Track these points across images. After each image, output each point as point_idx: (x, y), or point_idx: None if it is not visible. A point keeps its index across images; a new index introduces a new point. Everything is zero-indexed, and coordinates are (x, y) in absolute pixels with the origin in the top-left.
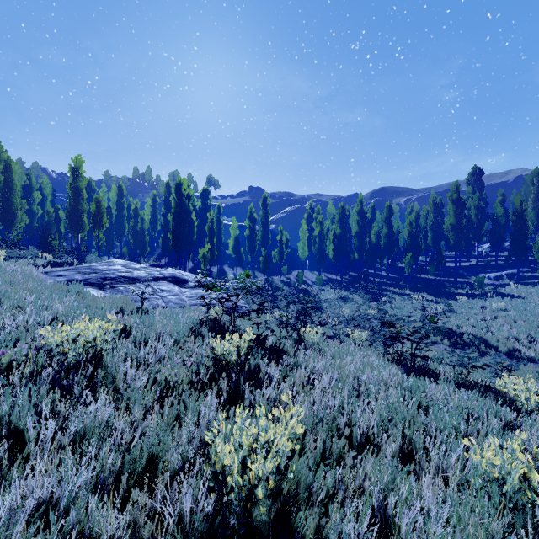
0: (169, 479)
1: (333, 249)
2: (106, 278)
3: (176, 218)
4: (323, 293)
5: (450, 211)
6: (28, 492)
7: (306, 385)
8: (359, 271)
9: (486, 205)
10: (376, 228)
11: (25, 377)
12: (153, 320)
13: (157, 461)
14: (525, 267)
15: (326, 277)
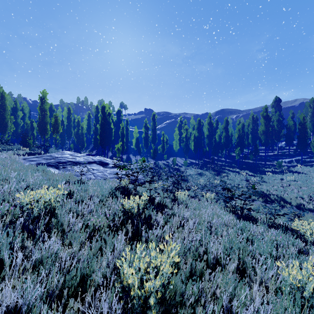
0: (94, 291)
1: (194, 145)
2: (60, 162)
3: (102, 127)
4: (188, 171)
5: (262, 123)
6: (1, 303)
7: (179, 226)
8: (209, 158)
9: (283, 119)
10: (218, 133)
11: (6, 224)
12: (87, 187)
13: (87, 278)
14: (305, 155)
15: (189, 161)
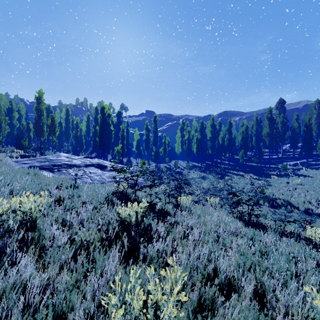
0: None
1: (196, 148)
2: (55, 165)
3: (101, 128)
4: (190, 174)
5: (266, 125)
6: None
7: (183, 237)
8: (211, 161)
9: (287, 121)
10: (221, 135)
11: None
12: (80, 192)
13: (64, 317)
14: (311, 158)
15: (192, 164)
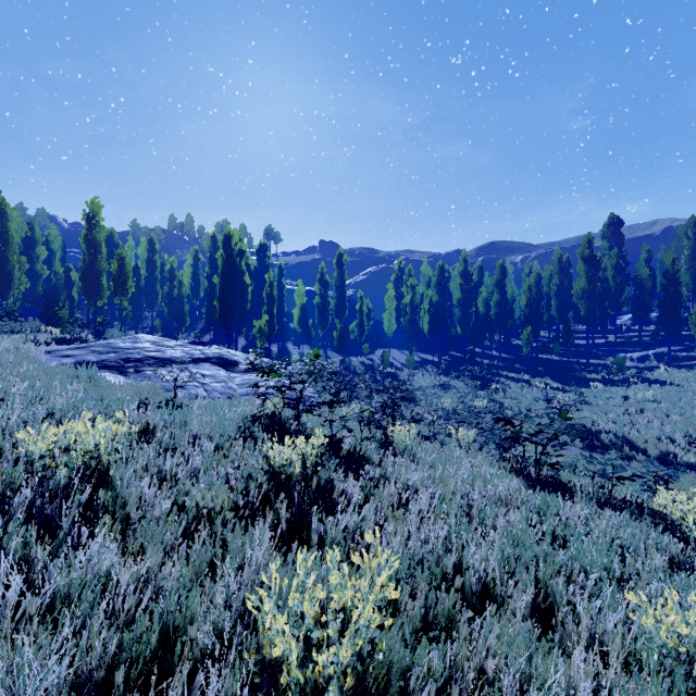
0: (193, 669)
1: (429, 322)
2: (129, 359)
3: (224, 281)
4: (416, 379)
5: (581, 273)
6: None
7: (397, 506)
8: (462, 350)
9: (626, 264)
10: (484, 294)
11: None
12: (188, 417)
13: (178, 635)
14: (677, 345)
15: (419, 358)
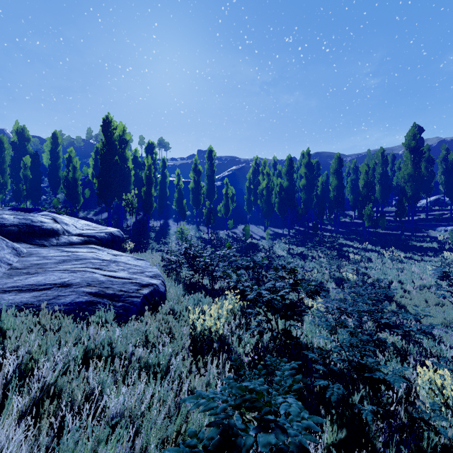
0: None
1: (280, 203)
2: None
3: (103, 161)
4: (274, 248)
5: (408, 160)
6: None
7: None
8: (304, 225)
9: None
10: (322, 182)
11: None
12: None
13: None
14: None
15: (272, 231)
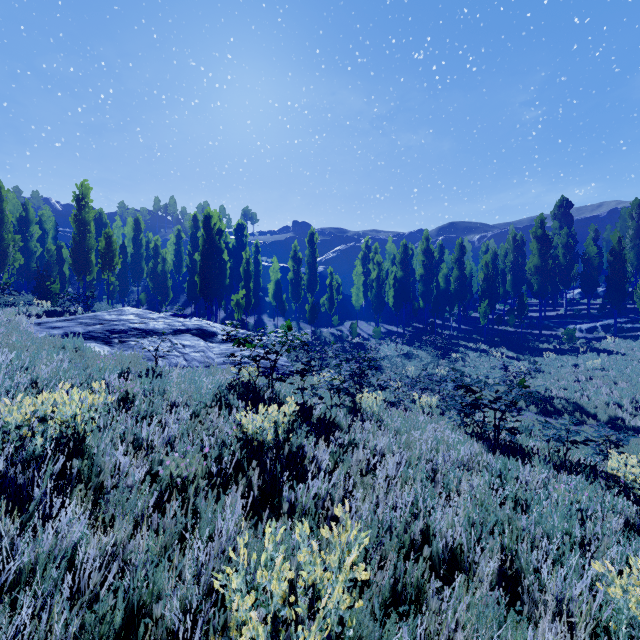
0: None
1: (394, 296)
2: (114, 330)
3: (204, 258)
4: (382, 348)
5: (534, 250)
6: None
7: (365, 471)
8: (424, 322)
9: (575, 243)
10: (444, 271)
11: None
12: (166, 385)
13: (144, 612)
14: (623, 317)
15: (385, 329)
